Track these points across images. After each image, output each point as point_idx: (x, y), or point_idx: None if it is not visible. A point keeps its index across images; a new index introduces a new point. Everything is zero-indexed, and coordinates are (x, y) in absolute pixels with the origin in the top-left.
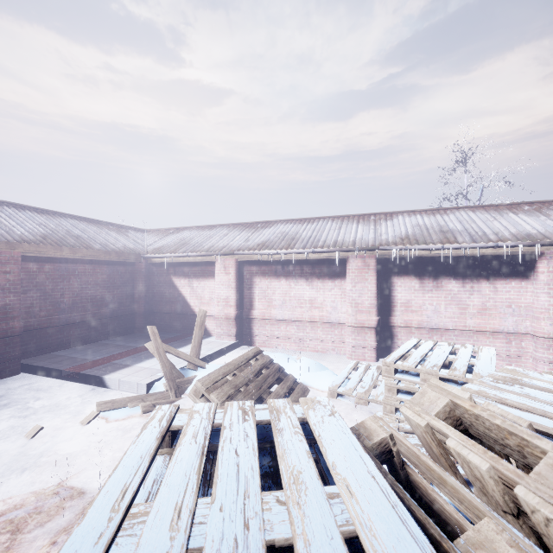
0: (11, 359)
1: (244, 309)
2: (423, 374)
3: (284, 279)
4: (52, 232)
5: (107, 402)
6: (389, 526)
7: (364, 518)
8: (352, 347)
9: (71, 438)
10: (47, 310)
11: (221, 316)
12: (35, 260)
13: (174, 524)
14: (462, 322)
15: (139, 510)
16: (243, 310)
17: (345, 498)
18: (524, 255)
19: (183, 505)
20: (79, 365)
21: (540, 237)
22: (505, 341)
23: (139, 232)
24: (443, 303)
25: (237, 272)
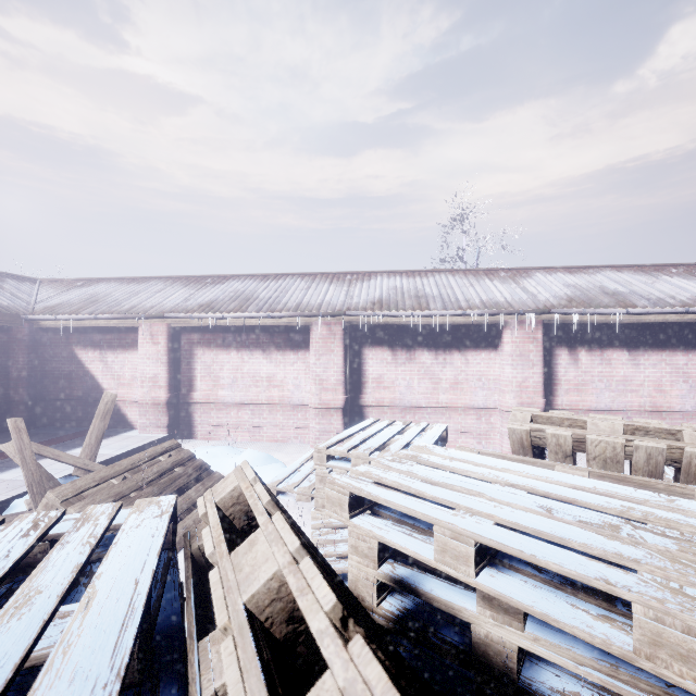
0: None
1: (182, 391)
2: (355, 459)
3: (235, 351)
4: None
5: None
6: (98, 638)
7: (73, 635)
8: (316, 433)
9: None
10: None
11: (147, 401)
12: None
13: None
14: (435, 398)
15: None
16: (179, 392)
17: (73, 614)
18: (493, 324)
19: None
20: None
21: (506, 305)
22: (476, 417)
23: (26, 282)
24: (417, 378)
25: (169, 342)
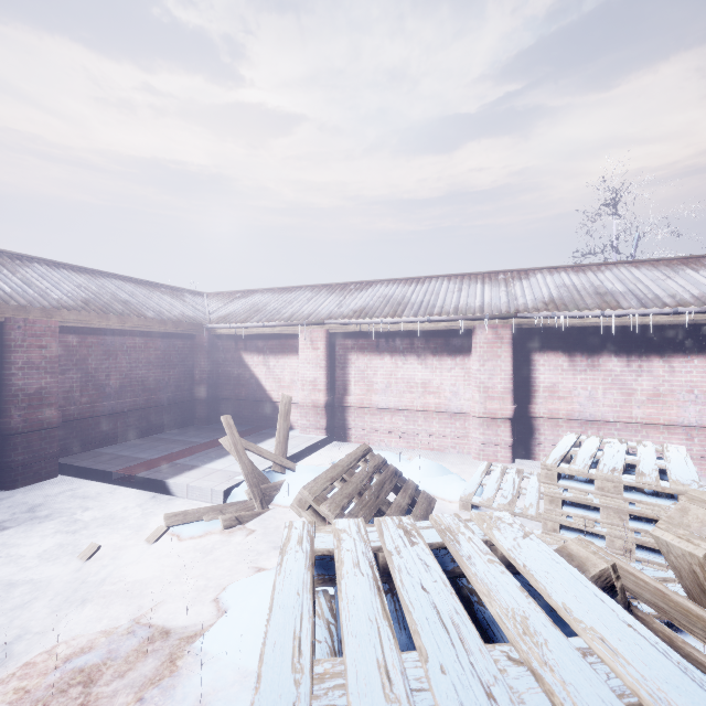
0: (48, 458)
1: (337, 395)
2: (600, 481)
3: (389, 356)
4: (94, 295)
5: (178, 514)
6: (692, 700)
7: (650, 687)
8: (479, 444)
9: (136, 560)
10: (89, 395)
11: (307, 404)
12: (75, 332)
13: (389, 691)
14: (627, 412)
15: (325, 669)
16: (334, 396)
17: (607, 656)
18: None
19: (388, 664)
20: (132, 465)
21: None
22: (685, 437)
23: (197, 295)
24: (601, 387)
25: (327, 347)
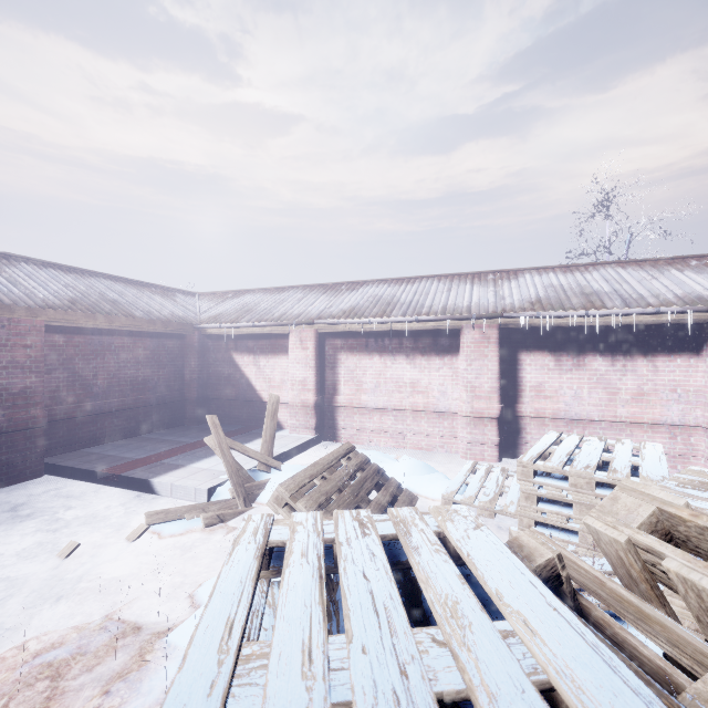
0: (33, 458)
1: (326, 395)
2: (573, 477)
3: (378, 356)
4: (82, 295)
5: (159, 512)
6: (596, 676)
7: (559, 665)
8: (467, 444)
9: (115, 558)
10: (76, 395)
11: (296, 403)
12: (62, 331)
13: (307, 669)
14: (611, 411)
15: (253, 651)
16: (324, 396)
17: (525, 637)
18: (694, 324)
19: (312, 645)
20: (118, 465)
21: None
22: (669, 436)
23: (189, 295)
24: (586, 387)
25: (317, 347)
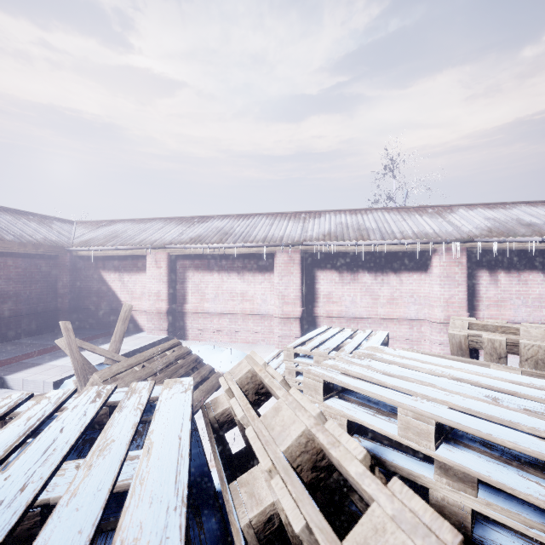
0: None
1: (177, 303)
2: (316, 356)
3: (217, 273)
4: None
5: None
6: (161, 475)
7: (143, 471)
8: (279, 337)
9: None
10: None
11: (152, 311)
12: None
13: None
14: (375, 311)
15: None
16: (176, 304)
17: (140, 457)
18: (424, 251)
19: None
20: None
21: (434, 236)
22: (409, 327)
23: (67, 223)
24: (359, 294)
25: (169, 266)
